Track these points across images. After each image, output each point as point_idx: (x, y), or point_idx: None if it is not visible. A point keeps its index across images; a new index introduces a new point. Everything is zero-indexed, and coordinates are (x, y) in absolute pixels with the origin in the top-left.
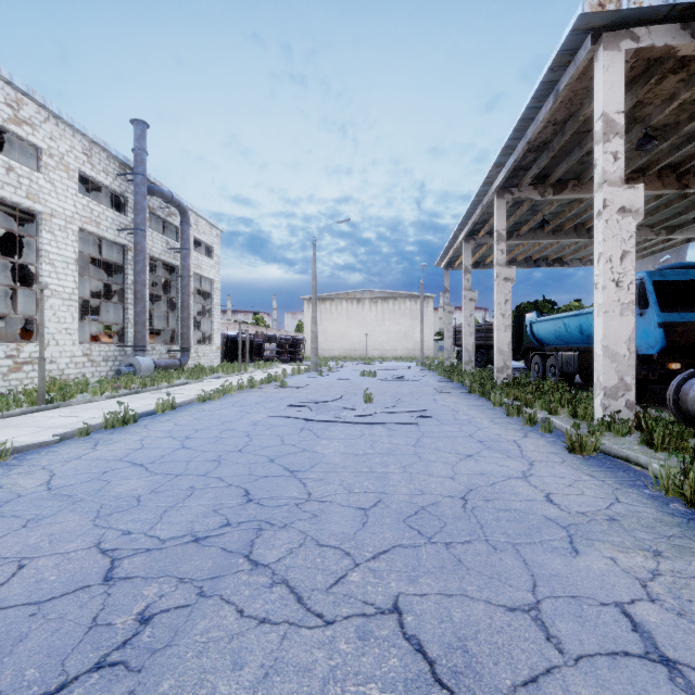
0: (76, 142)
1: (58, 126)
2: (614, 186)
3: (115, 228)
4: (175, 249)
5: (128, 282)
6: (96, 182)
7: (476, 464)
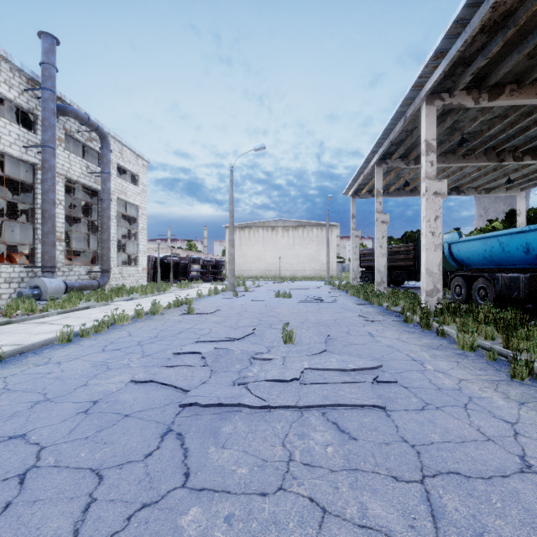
0: None
1: None
2: None
3: (21, 145)
4: (95, 172)
5: (39, 202)
6: None
7: None
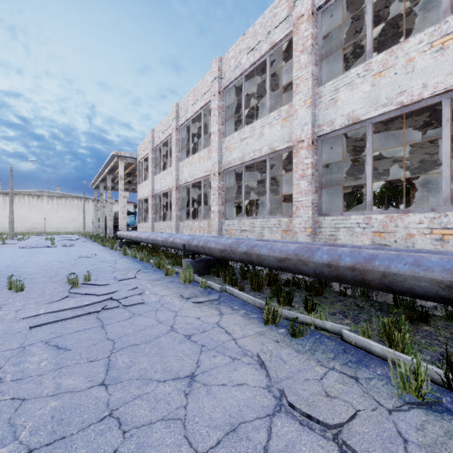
0: None
1: None
2: (122, 191)
3: None
4: None
5: None
6: None
7: (81, 248)
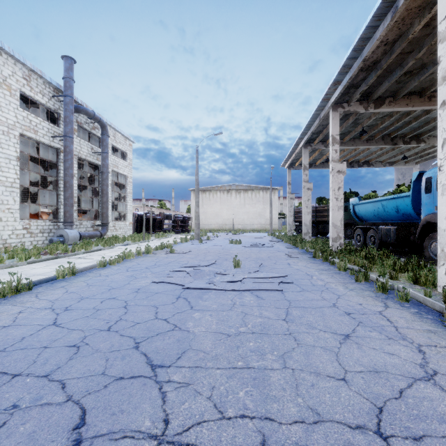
0: (17, 69)
1: (1, 55)
2: None
3: (50, 135)
4: (97, 152)
5: (61, 175)
6: (34, 101)
7: (361, 351)
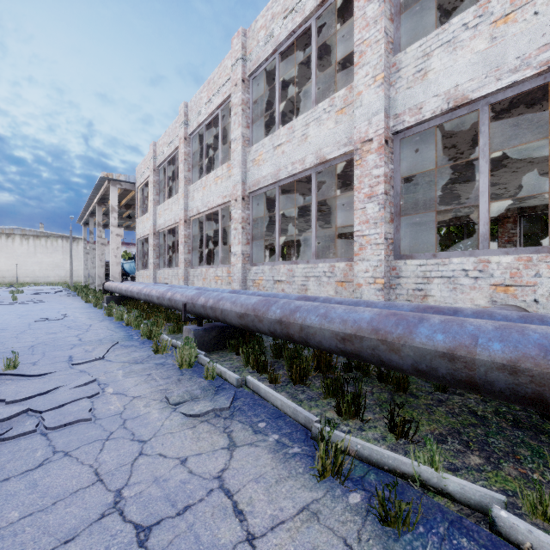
0: None
1: None
2: (115, 227)
3: None
4: None
5: None
6: None
7: (52, 306)
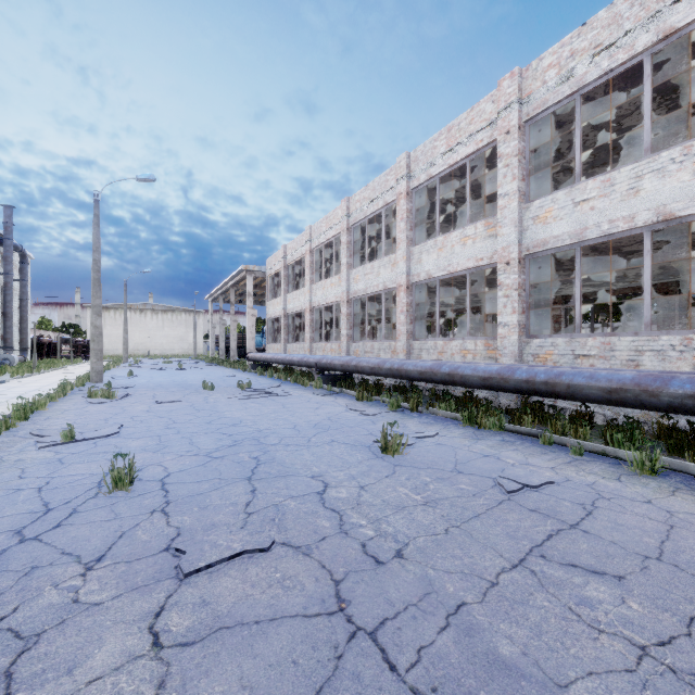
0: None
1: None
2: (251, 309)
3: None
4: (15, 279)
5: None
6: None
7: (213, 371)
